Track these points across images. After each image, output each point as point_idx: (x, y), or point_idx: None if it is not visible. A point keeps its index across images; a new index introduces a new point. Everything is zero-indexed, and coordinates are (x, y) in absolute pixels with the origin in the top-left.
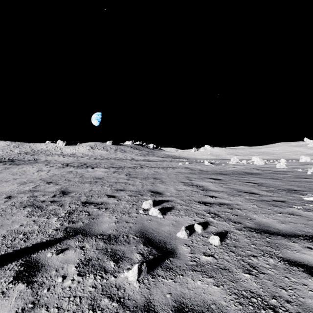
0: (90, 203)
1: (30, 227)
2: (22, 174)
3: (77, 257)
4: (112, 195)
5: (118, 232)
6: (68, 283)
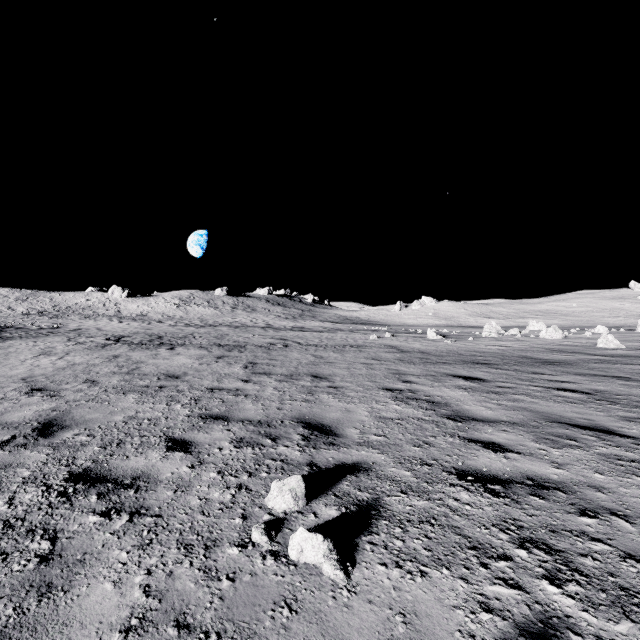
0: (94, 478)
1: None
2: None
3: None
4: (185, 439)
5: None
6: None
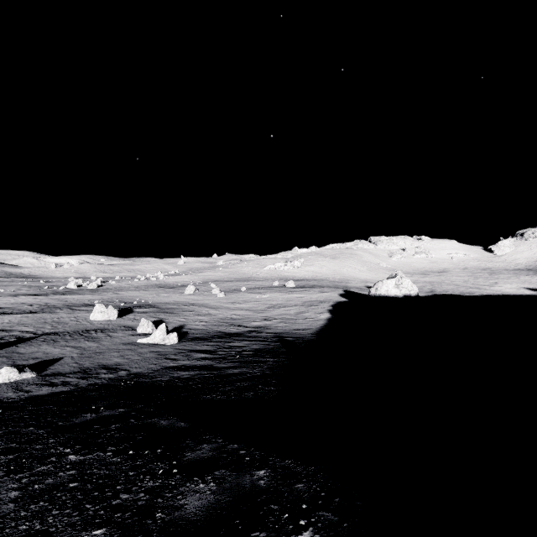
0: None
1: None
2: None
3: None
4: None
5: None
6: None
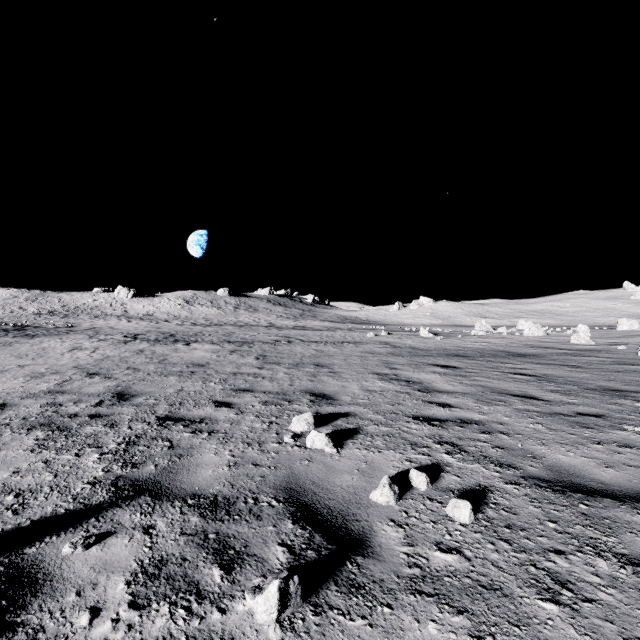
0: (176, 419)
1: (35, 477)
2: (38, 356)
3: (134, 555)
4: (226, 401)
5: (235, 488)
6: (104, 629)
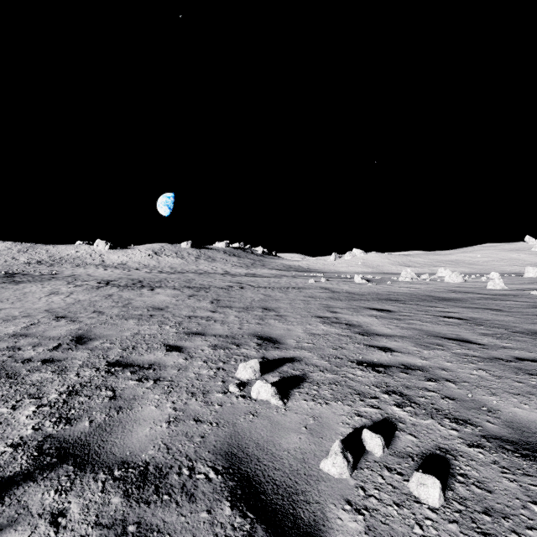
0: (125, 365)
1: None
2: (17, 300)
3: None
4: (177, 345)
5: (170, 453)
6: None
